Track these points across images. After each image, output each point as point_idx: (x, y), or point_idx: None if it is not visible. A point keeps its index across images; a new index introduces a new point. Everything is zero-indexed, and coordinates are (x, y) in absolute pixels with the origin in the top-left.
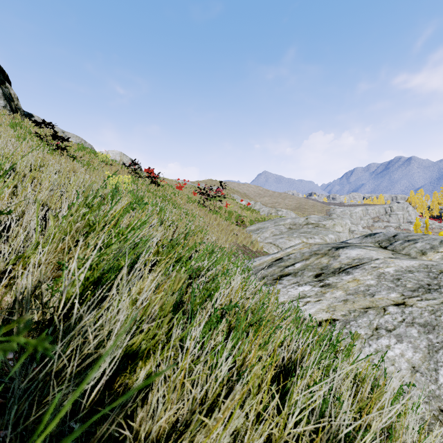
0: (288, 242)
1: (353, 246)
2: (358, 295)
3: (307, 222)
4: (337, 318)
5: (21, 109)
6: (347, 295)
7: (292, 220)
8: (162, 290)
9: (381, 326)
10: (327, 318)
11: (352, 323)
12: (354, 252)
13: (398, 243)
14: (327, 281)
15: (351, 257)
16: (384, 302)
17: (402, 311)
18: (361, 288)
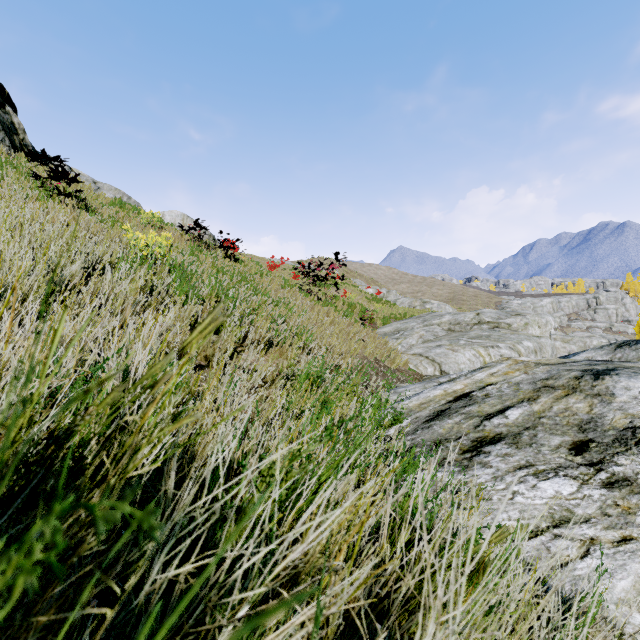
0: (453, 354)
1: (625, 368)
2: None
3: (479, 320)
4: None
5: (29, 147)
6: None
7: (453, 317)
8: None
9: None
10: None
11: None
12: None
13: None
14: (615, 467)
15: None
16: None
17: None
18: None
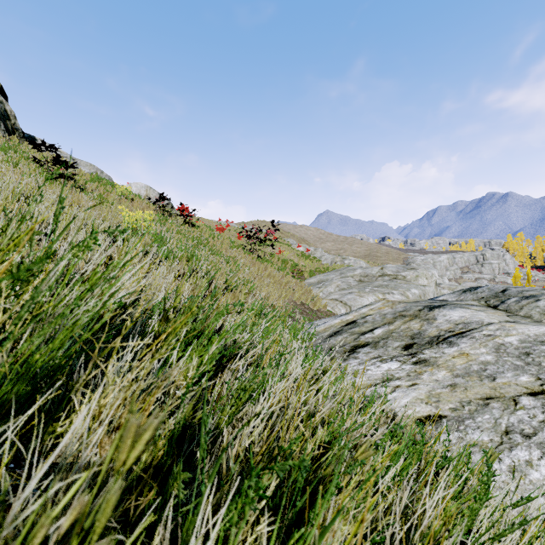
0: (360, 299)
1: (452, 304)
2: (470, 378)
3: (382, 273)
4: (444, 413)
5: (19, 130)
6: (455, 378)
7: (363, 270)
8: (150, 403)
9: (514, 428)
10: (428, 413)
11: (468, 422)
12: (456, 314)
13: (512, 300)
14: (421, 355)
15: (452, 321)
16: (512, 390)
17: (543, 405)
18: (474, 367)
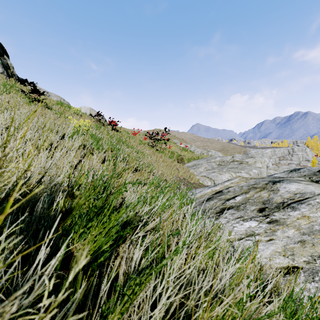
0: (220, 176)
1: (287, 180)
2: (315, 236)
3: (233, 160)
4: (300, 265)
5: (15, 75)
6: (302, 235)
7: (221, 158)
8: None
9: None
10: (287, 264)
11: None
12: (293, 187)
13: None
14: (273, 216)
15: (291, 192)
16: None
17: None
18: (316, 227)
